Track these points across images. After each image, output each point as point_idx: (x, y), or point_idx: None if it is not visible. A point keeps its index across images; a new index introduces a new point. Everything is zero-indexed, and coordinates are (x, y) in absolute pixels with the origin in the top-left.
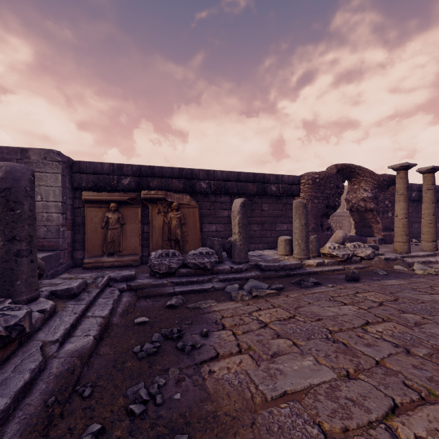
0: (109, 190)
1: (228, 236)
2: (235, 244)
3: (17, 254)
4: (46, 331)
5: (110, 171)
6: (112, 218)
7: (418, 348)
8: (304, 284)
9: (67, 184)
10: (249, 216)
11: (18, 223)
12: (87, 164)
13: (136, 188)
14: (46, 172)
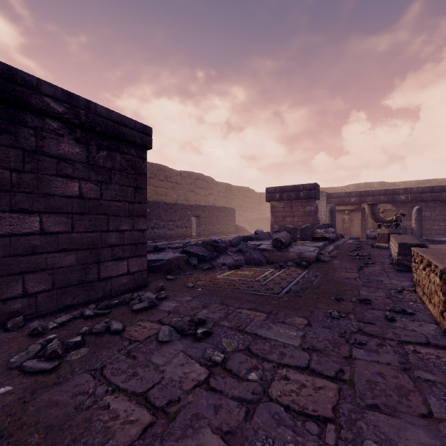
0: (344, 205)
1: (424, 228)
2: (413, 229)
3: (333, 224)
4: (342, 239)
5: (344, 196)
6: (346, 218)
7: (439, 245)
8: (441, 243)
9: (327, 204)
10: (444, 215)
11: (333, 218)
12: (334, 194)
13: (358, 203)
14: (320, 200)
